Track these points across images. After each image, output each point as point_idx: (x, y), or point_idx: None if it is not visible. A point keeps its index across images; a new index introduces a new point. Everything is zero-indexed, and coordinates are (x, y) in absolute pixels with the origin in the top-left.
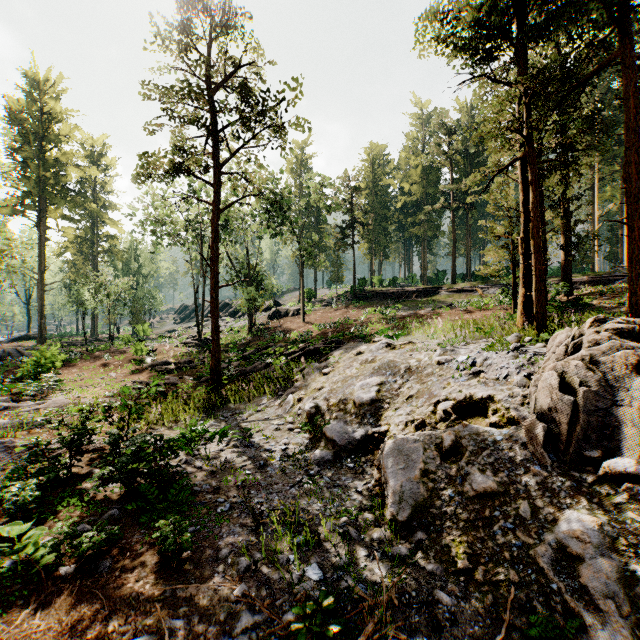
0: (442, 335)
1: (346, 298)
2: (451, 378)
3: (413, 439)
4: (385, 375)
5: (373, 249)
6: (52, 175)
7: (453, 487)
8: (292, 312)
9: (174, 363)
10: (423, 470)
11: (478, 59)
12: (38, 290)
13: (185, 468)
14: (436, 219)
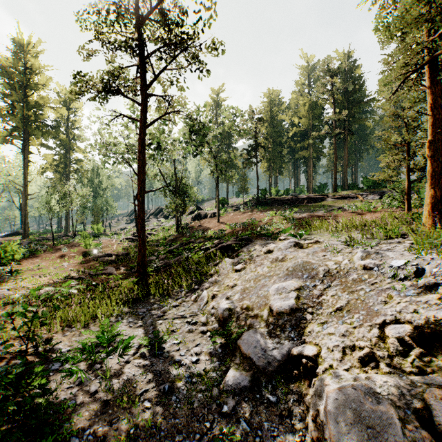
0: (348, 235)
1: (251, 204)
2: (391, 289)
3: (371, 391)
4: (302, 278)
5: (271, 167)
6: (33, 114)
7: None
8: (210, 215)
9: (115, 255)
10: None
11: None
12: (23, 199)
13: (76, 393)
14: (320, 144)
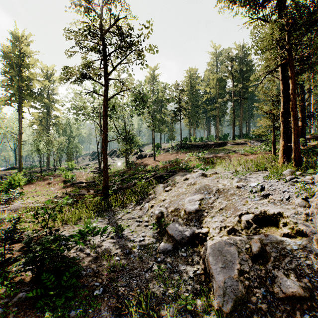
0: (234, 169)
1: (177, 148)
2: (248, 198)
3: (228, 243)
4: (203, 194)
5: (190, 122)
6: (25, 85)
7: (264, 286)
8: (148, 155)
9: (85, 182)
10: (239, 270)
11: (257, 6)
12: (18, 144)
13: (79, 254)
14: (224, 106)
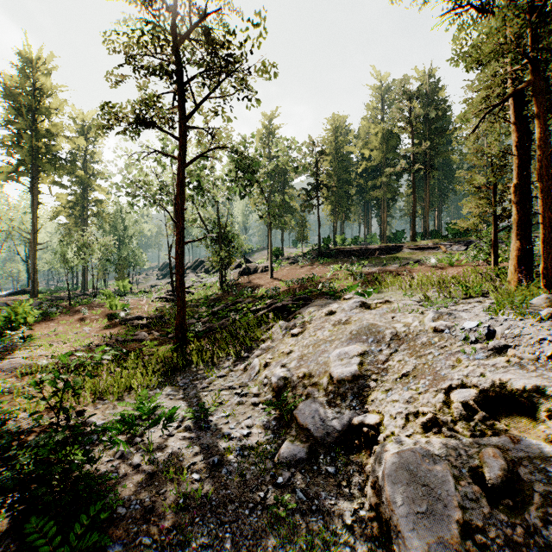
0: (423, 293)
1: (311, 256)
2: (461, 353)
3: (429, 453)
4: (366, 342)
5: (336, 211)
6: (44, 145)
7: None
8: (261, 269)
9: (146, 318)
10: (461, 523)
11: None
12: (31, 249)
13: (118, 467)
14: (395, 182)
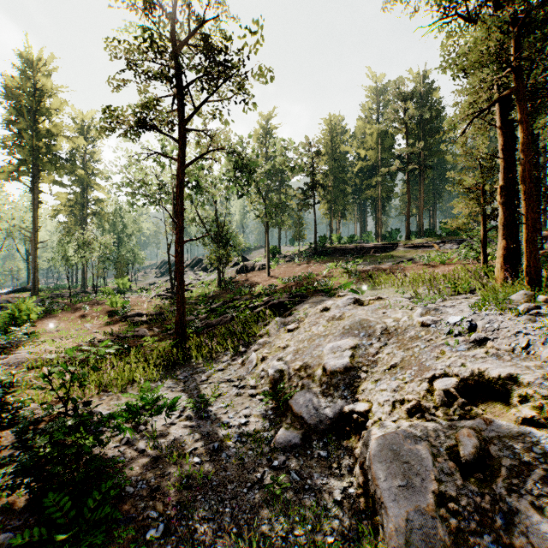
0: (414, 290)
1: (308, 254)
2: (445, 345)
3: (412, 435)
4: (358, 336)
5: (332, 210)
6: (44, 145)
7: (492, 531)
8: (258, 267)
9: (146, 315)
10: (437, 494)
11: None
12: (32, 247)
13: (124, 452)
14: (390, 181)
